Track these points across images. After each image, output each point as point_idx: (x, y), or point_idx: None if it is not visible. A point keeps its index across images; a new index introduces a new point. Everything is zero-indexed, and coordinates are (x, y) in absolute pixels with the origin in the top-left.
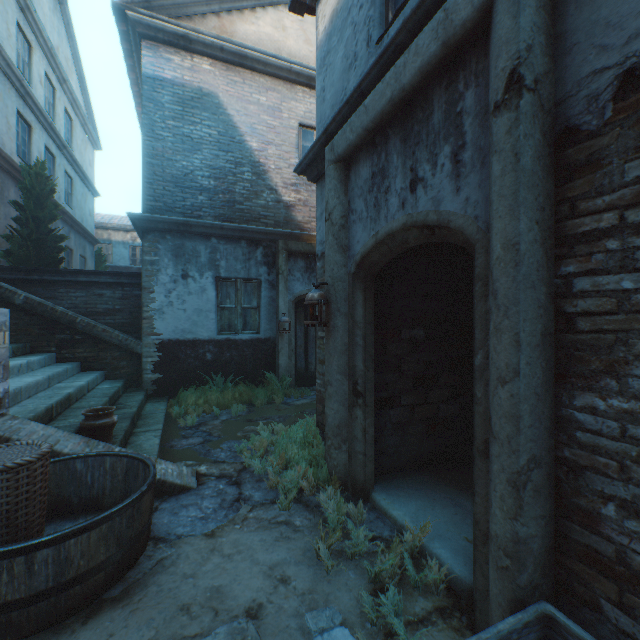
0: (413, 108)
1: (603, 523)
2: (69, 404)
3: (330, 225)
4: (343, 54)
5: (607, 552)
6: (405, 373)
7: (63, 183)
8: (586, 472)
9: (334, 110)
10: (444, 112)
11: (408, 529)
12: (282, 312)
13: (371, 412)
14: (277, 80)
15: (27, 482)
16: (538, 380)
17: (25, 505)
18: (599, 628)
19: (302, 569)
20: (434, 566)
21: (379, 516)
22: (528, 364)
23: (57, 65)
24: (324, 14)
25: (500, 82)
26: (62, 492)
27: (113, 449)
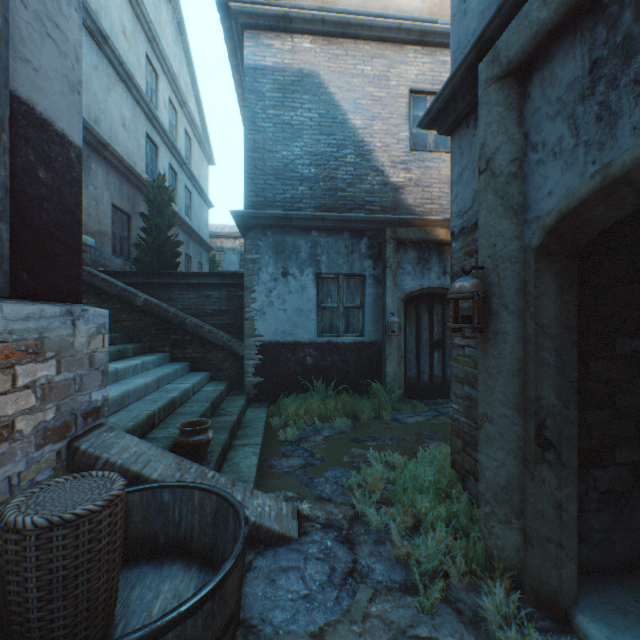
0: None
1: None
2: (173, 409)
3: (489, 178)
4: None
5: None
6: (621, 410)
7: (183, 197)
8: None
9: (485, 16)
10: None
11: None
12: (390, 312)
13: (571, 476)
14: (383, 44)
15: (89, 538)
16: None
17: (87, 568)
18: None
19: None
20: None
21: None
22: None
23: (178, 90)
24: None
25: None
26: (148, 527)
27: (206, 474)
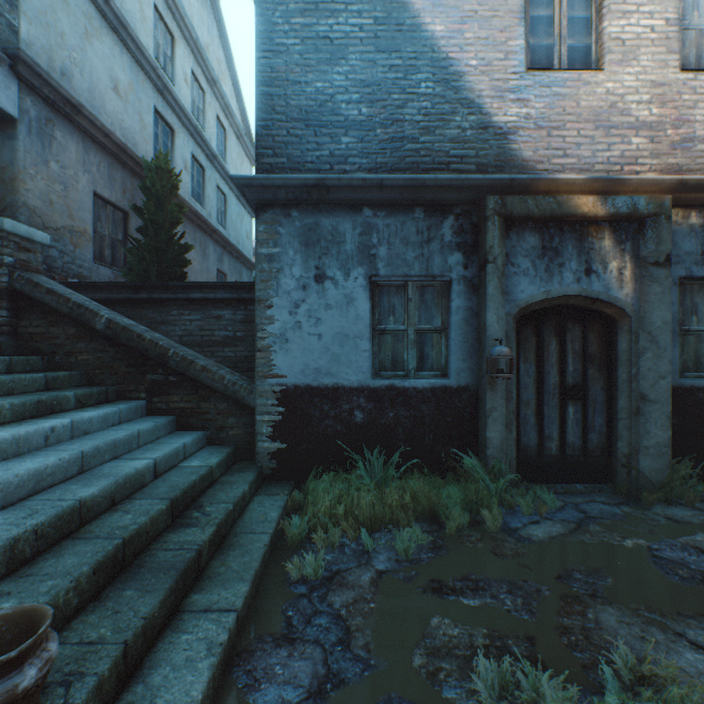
0: None
1: None
2: (79, 522)
3: None
4: None
5: None
6: None
7: (214, 199)
8: None
9: None
10: None
11: None
12: (493, 337)
13: None
14: None
15: None
16: None
17: None
18: None
19: None
20: None
21: None
22: None
23: (204, 62)
24: None
25: None
26: None
27: None
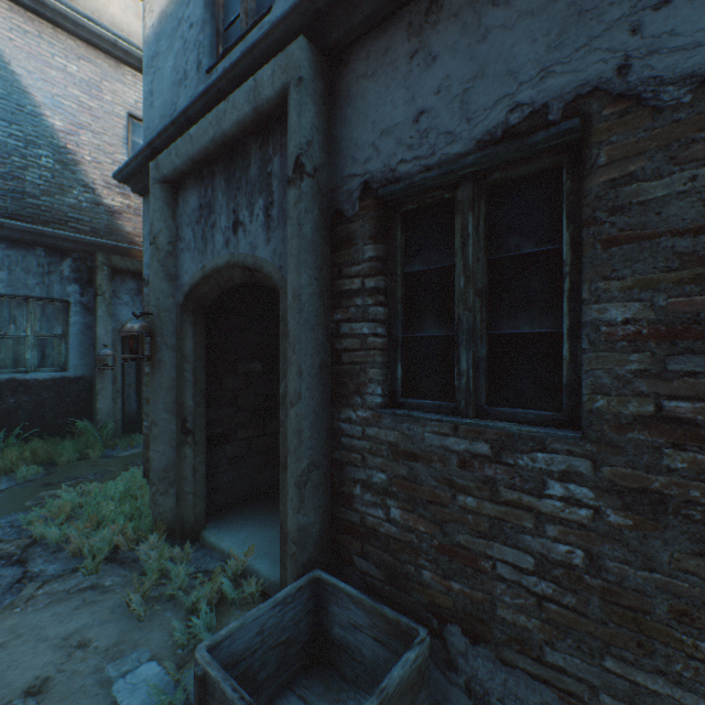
0: (236, 154)
1: (355, 500)
2: None
3: (156, 250)
4: (173, 65)
5: (357, 520)
6: (243, 407)
7: None
8: (347, 466)
9: (164, 122)
10: (259, 168)
11: (235, 555)
12: (103, 343)
13: (202, 449)
14: (96, 50)
15: None
16: (317, 401)
17: None
18: (353, 577)
19: (109, 627)
20: (252, 579)
21: (208, 552)
22: (309, 389)
23: None
24: (153, 9)
25: (291, 162)
26: None
27: None
